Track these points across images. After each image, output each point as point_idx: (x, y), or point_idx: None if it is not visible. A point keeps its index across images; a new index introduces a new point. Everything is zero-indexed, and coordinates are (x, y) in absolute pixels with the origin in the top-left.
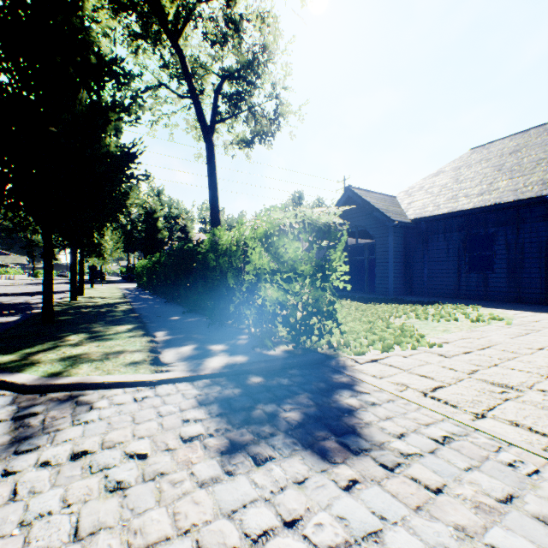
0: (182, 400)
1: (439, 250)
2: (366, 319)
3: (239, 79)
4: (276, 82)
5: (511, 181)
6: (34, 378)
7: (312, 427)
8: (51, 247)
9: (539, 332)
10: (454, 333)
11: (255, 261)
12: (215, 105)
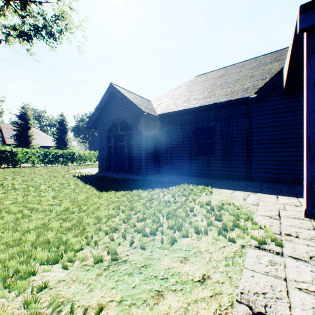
0: None
1: (178, 139)
2: None
3: None
4: None
5: (223, 90)
6: None
7: None
8: None
9: None
10: None
11: None
12: None
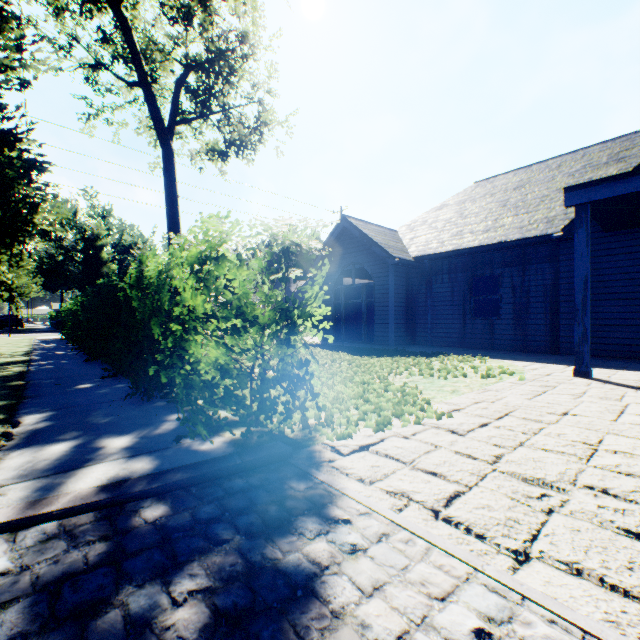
0: None
1: (444, 293)
2: (359, 379)
3: (208, 70)
4: (259, 84)
5: (516, 218)
6: None
7: None
8: None
9: (555, 389)
10: (464, 395)
11: (189, 300)
12: (176, 100)
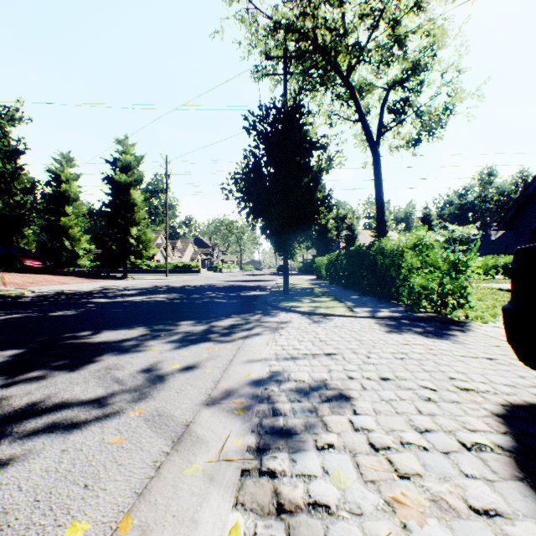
0: (368, 322)
1: None
2: None
3: (403, 89)
4: (448, 69)
5: None
6: (305, 310)
7: (426, 333)
8: (291, 254)
9: None
10: None
11: (408, 261)
12: (380, 119)
